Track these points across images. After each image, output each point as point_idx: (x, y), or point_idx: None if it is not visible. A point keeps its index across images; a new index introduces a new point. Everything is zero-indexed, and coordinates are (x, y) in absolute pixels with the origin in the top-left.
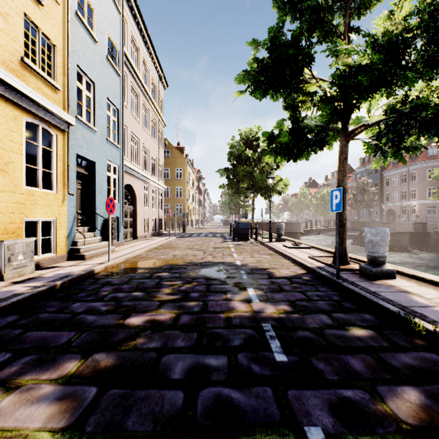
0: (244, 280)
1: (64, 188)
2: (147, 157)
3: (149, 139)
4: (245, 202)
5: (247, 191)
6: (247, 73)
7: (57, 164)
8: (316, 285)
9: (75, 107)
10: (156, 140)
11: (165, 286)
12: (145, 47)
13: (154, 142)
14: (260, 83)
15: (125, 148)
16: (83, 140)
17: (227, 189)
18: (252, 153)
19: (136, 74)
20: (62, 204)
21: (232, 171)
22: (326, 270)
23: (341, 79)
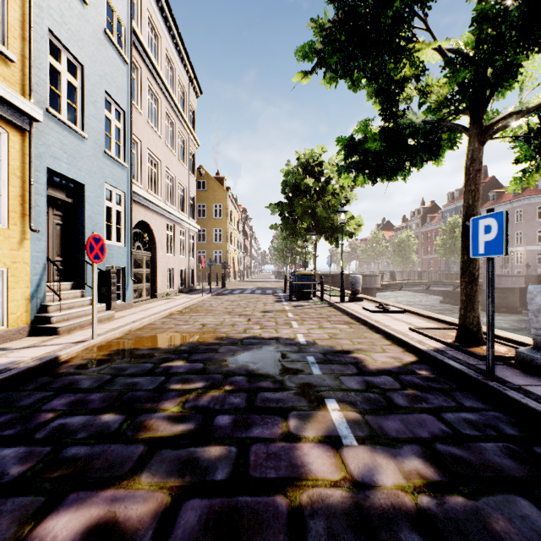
0: (316, 378)
1: (23, 220)
2: (173, 186)
3: (174, 161)
4: (303, 248)
5: (306, 233)
6: (318, 25)
7: (10, 182)
8: (450, 390)
9: (46, 95)
10: (185, 164)
11: (172, 395)
12: (169, 35)
13: (183, 166)
14: (340, 43)
15: (139, 170)
16: (61, 148)
17: (280, 232)
18: (314, 182)
19: (154, 68)
20: (18, 246)
21: (288, 206)
22: (454, 357)
23: (504, 5)
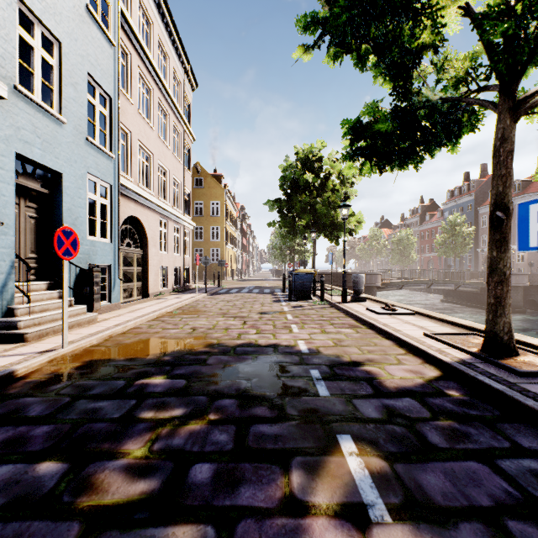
0: (323, 401)
1: None
2: (166, 180)
3: (168, 155)
4: (301, 247)
5: (305, 231)
6: None
7: None
8: (496, 421)
9: (14, 70)
10: (179, 159)
11: (140, 428)
12: (163, 23)
13: (177, 160)
14: (350, 1)
15: (128, 162)
16: (33, 131)
17: (278, 230)
18: (314, 177)
19: (146, 55)
20: None
21: (286, 202)
22: (488, 372)
23: None
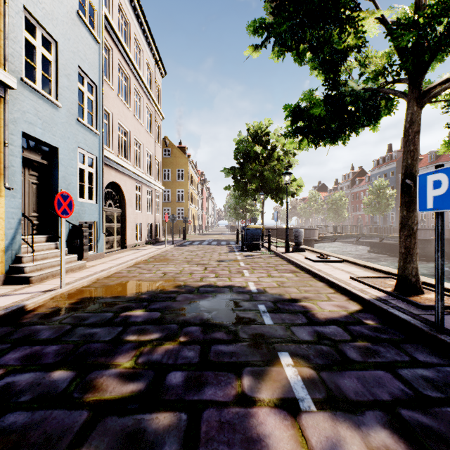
0: (268, 328)
1: None
2: (140, 152)
3: (142, 131)
4: (252, 206)
5: (255, 193)
6: None
7: None
8: (400, 342)
9: (21, 65)
10: (151, 134)
11: (127, 347)
12: (137, 22)
13: (149, 135)
14: (289, 13)
15: (110, 138)
16: (35, 114)
17: (233, 192)
18: (262, 149)
19: (124, 50)
20: None
21: (239, 170)
22: (398, 306)
23: None
